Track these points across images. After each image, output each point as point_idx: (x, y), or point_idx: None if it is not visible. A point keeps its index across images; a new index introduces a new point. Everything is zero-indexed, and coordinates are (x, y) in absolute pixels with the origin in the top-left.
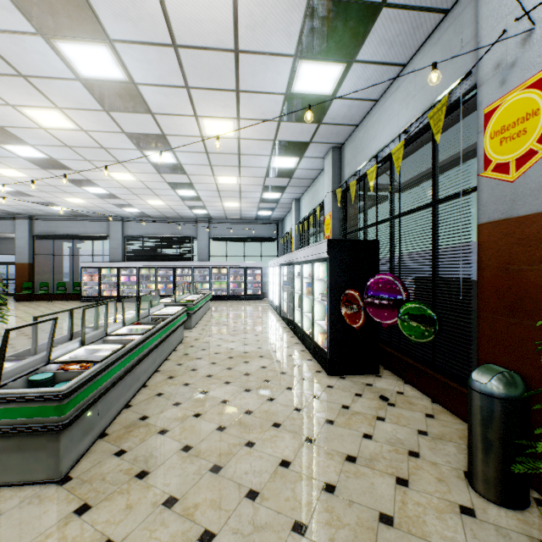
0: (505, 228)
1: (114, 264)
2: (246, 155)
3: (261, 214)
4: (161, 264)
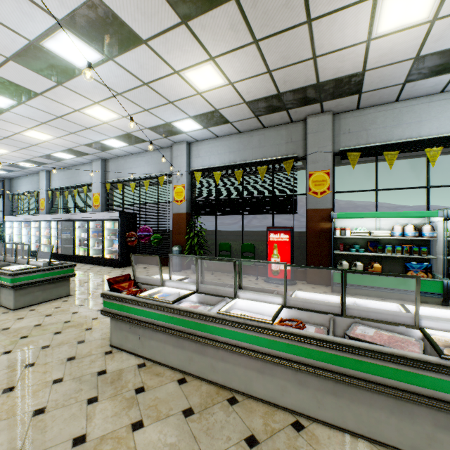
0: (178, 215)
1: None
2: (40, 147)
3: None
4: None
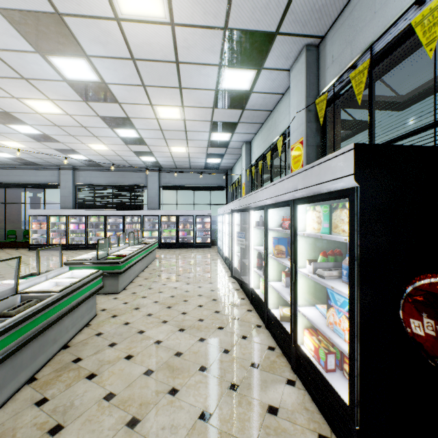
0: None
1: (63, 212)
2: (187, 64)
3: (210, 162)
4: (110, 212)
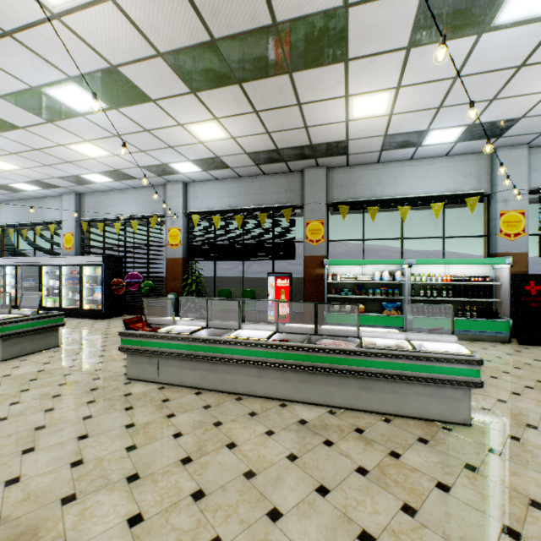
0: (173, 260)
1: None
2: None
3: None
4: None
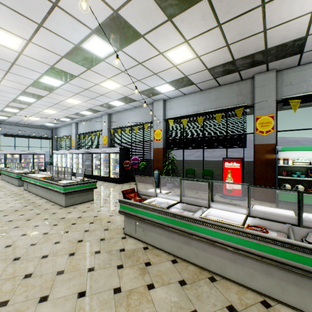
0: (157, 149)
1: None
2: (73, 108)
3: (46, 124)
4: None
